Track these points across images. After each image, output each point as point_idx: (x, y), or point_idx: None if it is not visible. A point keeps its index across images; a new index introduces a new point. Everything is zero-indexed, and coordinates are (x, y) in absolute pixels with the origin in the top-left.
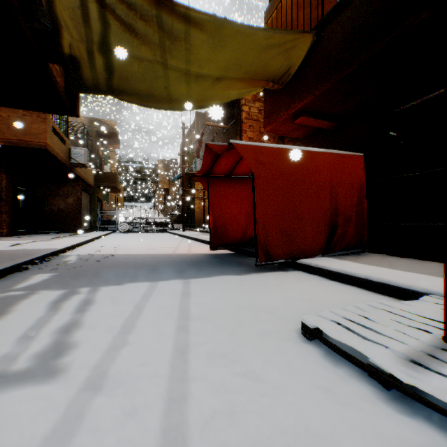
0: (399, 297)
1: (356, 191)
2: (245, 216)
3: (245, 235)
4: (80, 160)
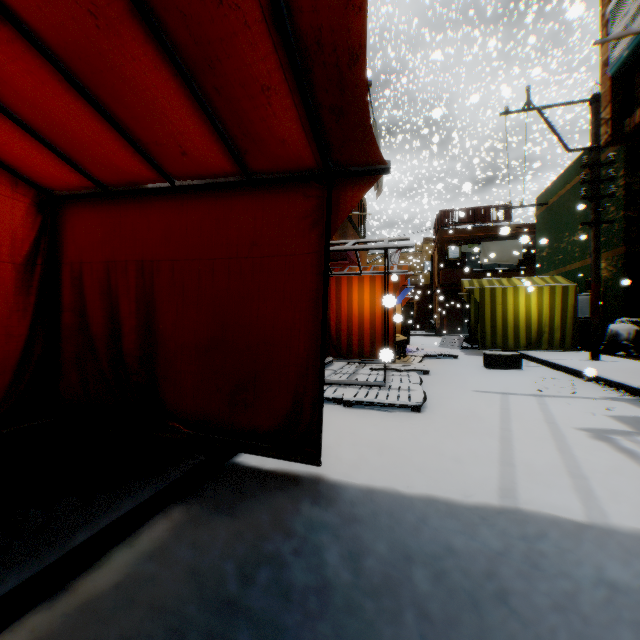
0: None
1: (71, 280)
2: None
3: None
4: None
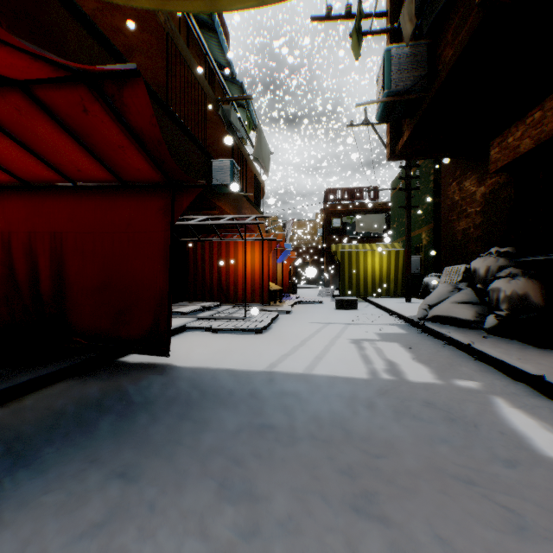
0: (178, 333)
1: (3, 244)
2: None
3: None
4: None
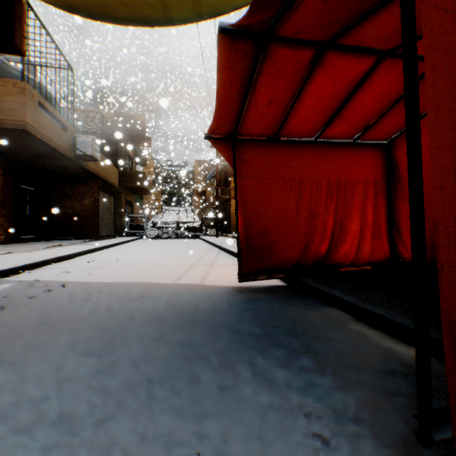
0: None
1: None
2: (306, 215)
3: (306, 252)
4: (87, 151)
